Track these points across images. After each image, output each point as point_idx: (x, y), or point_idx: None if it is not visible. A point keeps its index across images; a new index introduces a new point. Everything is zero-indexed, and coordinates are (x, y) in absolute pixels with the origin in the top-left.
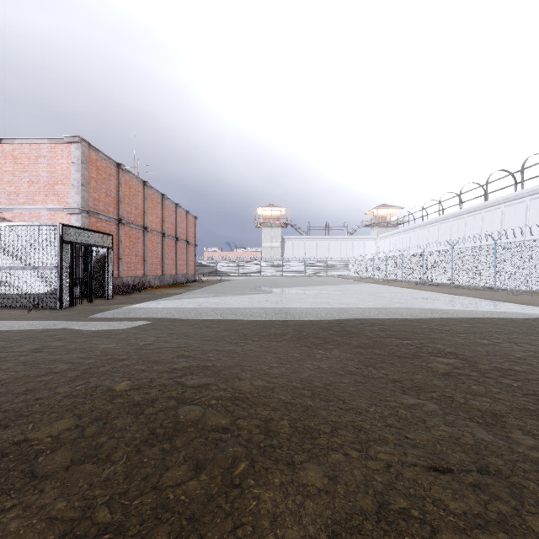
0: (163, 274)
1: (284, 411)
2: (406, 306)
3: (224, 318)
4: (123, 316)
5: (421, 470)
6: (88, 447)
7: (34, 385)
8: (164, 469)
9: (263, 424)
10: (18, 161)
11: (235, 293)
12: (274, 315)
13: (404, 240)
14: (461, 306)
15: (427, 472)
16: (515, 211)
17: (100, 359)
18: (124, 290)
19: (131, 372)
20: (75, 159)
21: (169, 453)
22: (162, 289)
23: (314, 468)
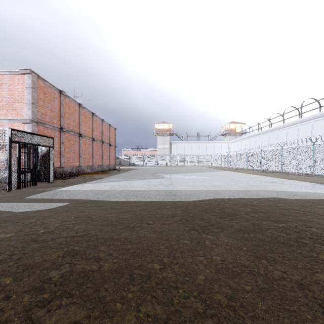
0: (93, 165)
1: None
2: (262, 189)
3: (127, 200)
4: (50, 197)
5: None
6: None
7: None
8: None
9: None
10: None
11: (139, 178)
12: (166, 197)
13: (246, 143)
14: (303, 189)
15: None
16: (321, 124)
17: None
18: (63, 176)
19: None
20: (27, 85)
21: None
22: (91, 175)
23: None
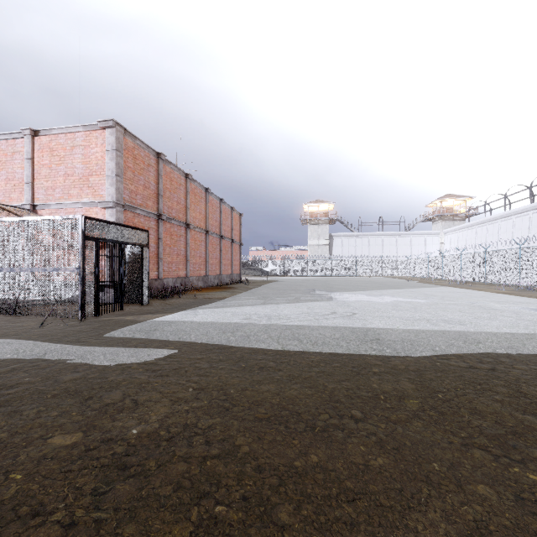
0: (207, 275)
1: None
2: None
3: (283, 347)
4: (145, 336)
5: None
6: None
7: None
8: None
9: None
10: (54, 153)
11: (287, 299)
12: (361, 344)
13: (478, 234)
14: None
15: None
16: None
17: None
18: (162, 293)
19: None
20: (109, 146)
21: None
22: (204, 291)
23: None
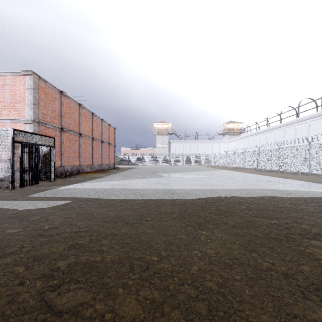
0: (93, 164)
1: None
2: (258, 188)
3: (127, 198)
4: (52, 196)
5: None
6: None
7: None
8: None
9: None
10: None
11: (138, 177)
12: (164, 195)
13: (244, 143)
14: (297, 188)
15: None
16: (318, 124)
17: None
18: (64, 175)
19: (1, 280)
20: (29, 86)
21: None
22: (91, 174)
23: None
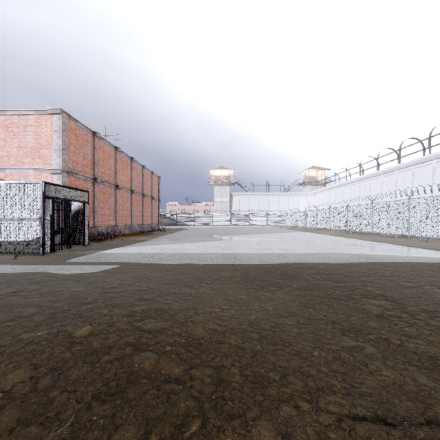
0: (132, 224)
1: (234, 357)
2: (336, 252)
3: (181, 263)
4: (95, 260)
5: (372, 423)
6: (38, 404)
7: (1, 330)
8: (113, 430)
9: (214, 372)
10: (9, 129)
11: (191, 240)
12: (225, 260)
13: (331, 196)
14: (382, 252)
15: (378, 426)
16: (424, 172)
17: (68, 303)
18: (98, 237)
19: (94, 317)
20: (57, 128)
21: (120, 410)
22: (130, 236)
23: (266, 425)
